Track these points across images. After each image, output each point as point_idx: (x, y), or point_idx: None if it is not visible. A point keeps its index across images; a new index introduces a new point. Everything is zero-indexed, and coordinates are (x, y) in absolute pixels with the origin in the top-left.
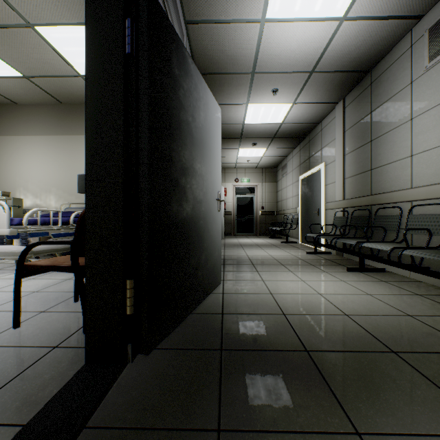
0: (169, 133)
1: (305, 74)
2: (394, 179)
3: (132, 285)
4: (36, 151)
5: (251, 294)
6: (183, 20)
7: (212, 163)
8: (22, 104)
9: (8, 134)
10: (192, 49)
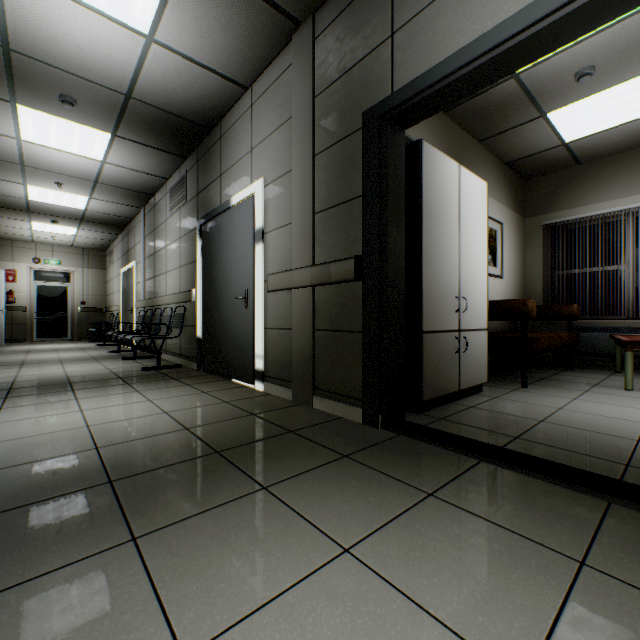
0: None
1: (90, 182)
2: (162, 288)
3: None
4: None
5: None
6: None
7: None
8: None
9: None
10: None
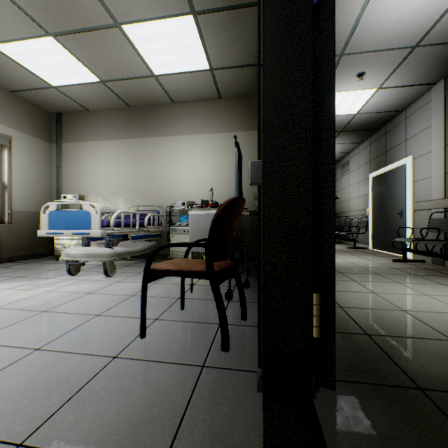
0: None
1: (405, 50)
2: None
3: (319, 300)
4: (105, 155)
5: (378, 310)
6: None
7: None
8: (93, 110)
9: (81, 140)
10: None
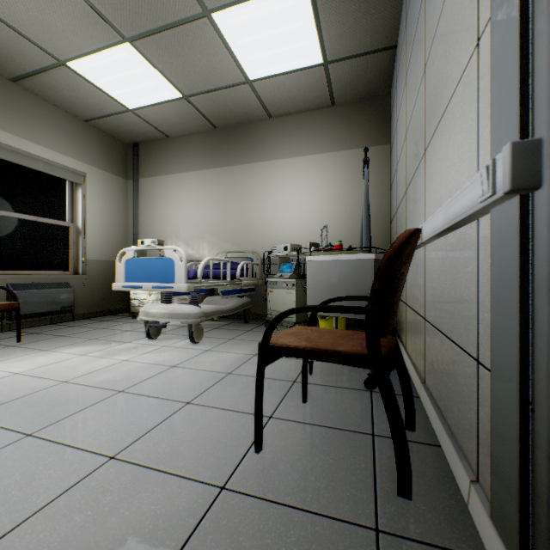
0: None
1: None
2: None
3: None
4: (187, 191)
5: None
6: None
7: None
8: (173, 136)
9: (160, 174)
10: None
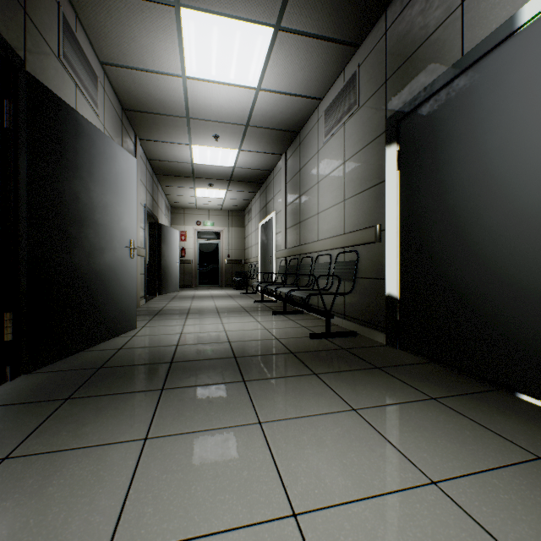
0: (55, 190)
1: (241, 126)
2: (310, 232)
3: (10, 317)
4: None
5: (161, 335)
6: (97, 61)
7: (122, 213)
8: None
9: None
10: (114, 86)
